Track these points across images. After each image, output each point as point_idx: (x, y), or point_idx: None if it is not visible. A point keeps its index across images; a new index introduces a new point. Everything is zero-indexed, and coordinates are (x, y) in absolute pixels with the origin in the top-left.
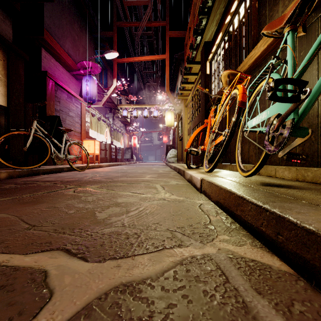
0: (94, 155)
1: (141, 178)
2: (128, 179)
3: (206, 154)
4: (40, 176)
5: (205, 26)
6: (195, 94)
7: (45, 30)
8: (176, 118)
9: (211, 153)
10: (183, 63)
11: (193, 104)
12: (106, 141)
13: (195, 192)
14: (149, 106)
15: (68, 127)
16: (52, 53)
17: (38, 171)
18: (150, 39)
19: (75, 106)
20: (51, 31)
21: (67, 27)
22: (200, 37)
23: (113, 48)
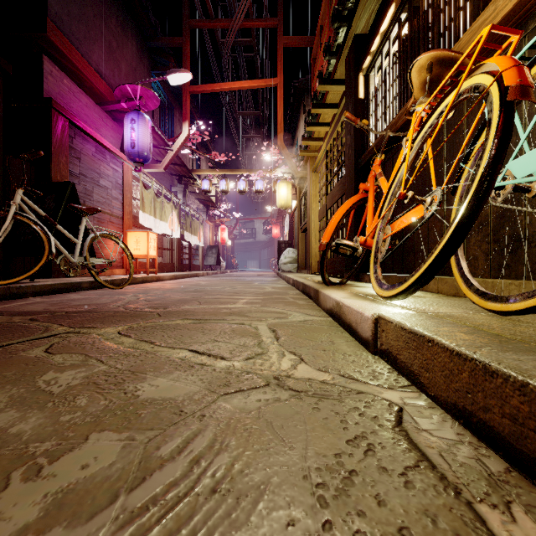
0: (147, 259)
1: (228, 306)
2: (200, 307)
3: (374, 253)
4: (24, 300)
5: (358, 0)
6: (334, 143)
7: (50, 22)
8: (296, 193)
9: (384, 252)
10: (308, 96)
11: (328, 163)
12: (171, 233)
13: (358, 352)
14: (248, 172)
15: (98, 206)
16: (67, 69)
17: (23, 289)
18: (249, 55)
19: (113, 168)
20: (64, 25)
21: (96, 22)
22: (346, 27)
23: (183, 66)
